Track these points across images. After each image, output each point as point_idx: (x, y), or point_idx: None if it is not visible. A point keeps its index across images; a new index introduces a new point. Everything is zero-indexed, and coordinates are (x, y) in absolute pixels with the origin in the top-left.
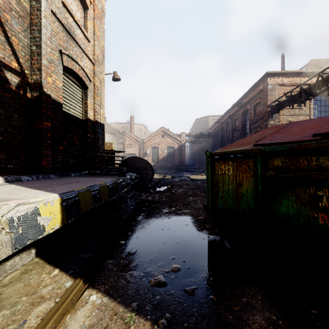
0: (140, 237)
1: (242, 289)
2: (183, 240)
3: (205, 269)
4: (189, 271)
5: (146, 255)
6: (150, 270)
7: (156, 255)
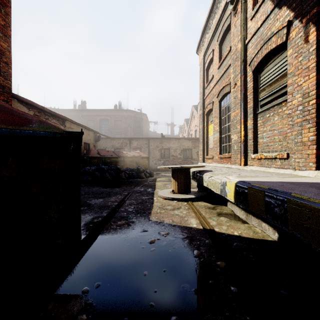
0: (208, 283)
1: (114, 231)
2: (135, 278)
3: (128, 242)
4: (141, 241)
5: (180, 252)
6: (171, 239)
7: (171, 252)
